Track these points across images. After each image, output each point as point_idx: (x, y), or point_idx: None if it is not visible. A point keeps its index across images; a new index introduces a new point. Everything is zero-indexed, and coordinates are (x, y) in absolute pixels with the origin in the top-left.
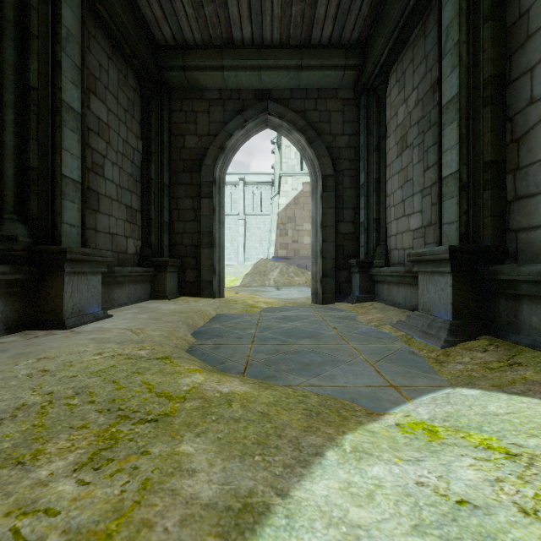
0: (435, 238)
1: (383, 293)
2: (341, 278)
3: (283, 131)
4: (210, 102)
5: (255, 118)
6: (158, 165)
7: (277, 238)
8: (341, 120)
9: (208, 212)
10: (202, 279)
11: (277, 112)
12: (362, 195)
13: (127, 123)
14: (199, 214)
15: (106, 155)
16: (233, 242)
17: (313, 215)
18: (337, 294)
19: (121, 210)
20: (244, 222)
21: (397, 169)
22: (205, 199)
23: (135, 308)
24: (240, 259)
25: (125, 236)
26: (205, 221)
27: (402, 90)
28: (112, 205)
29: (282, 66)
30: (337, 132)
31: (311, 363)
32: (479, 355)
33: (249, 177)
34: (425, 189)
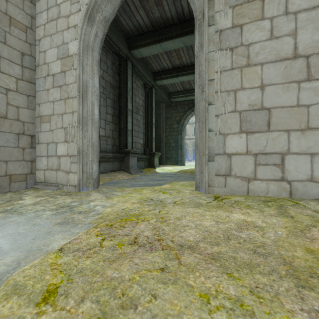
0: (112, 143)
1: None
2: None
3: None
4: None
5: None
6: None
7: None
8: None
9: None
10: None
11: None
12: None
13: None
14: None
15: None
16: None
17: (98, 93)
18: None
19: None
20: None
21: None
22: None
23: None
24: None
25: None
26: None
27: None
28: None
29: None
30: None
31: (174, 174)
32: (145, 171)
33: None
34: (107, 121)
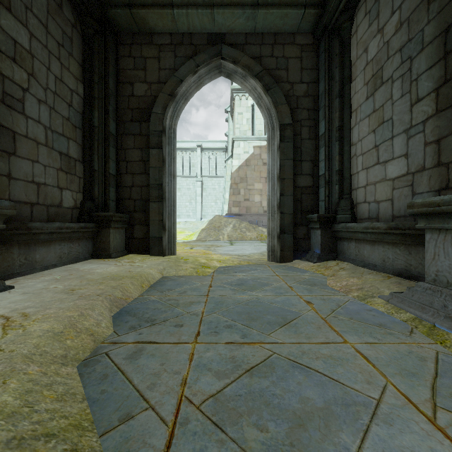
0: (432, 186)
1: (349, 252)
2: (299, 234)
3: (238, 78)
4: (161, 48)
5: (208, 63)
6: (102, 112)
7: (230, 197)
8: (299, 67)
9: (157, 164)
10: (151, 235)
11: (231, 56)
12: (321, 146)
13: (61, 59)
14: (148, 166)
15: (29, 89)
16: (192, 201)
17: (269, 168)
18: (295, 251)
19: (52, 157)
20: (201, 184)
21: (367, 112)
22: (154, 149)
23: (60, 273)
24: (198, 216)
25: (59, 187)
26: (154, 173)
27: (375, 19)
28: (38, 150)
29: (237, 3)
30: (295, 79)
31: (305, 412)
32: None
33: (206, 144)
34: (413, 127)
